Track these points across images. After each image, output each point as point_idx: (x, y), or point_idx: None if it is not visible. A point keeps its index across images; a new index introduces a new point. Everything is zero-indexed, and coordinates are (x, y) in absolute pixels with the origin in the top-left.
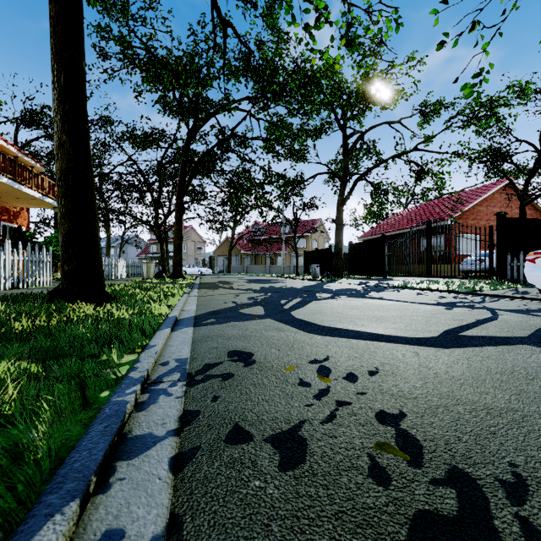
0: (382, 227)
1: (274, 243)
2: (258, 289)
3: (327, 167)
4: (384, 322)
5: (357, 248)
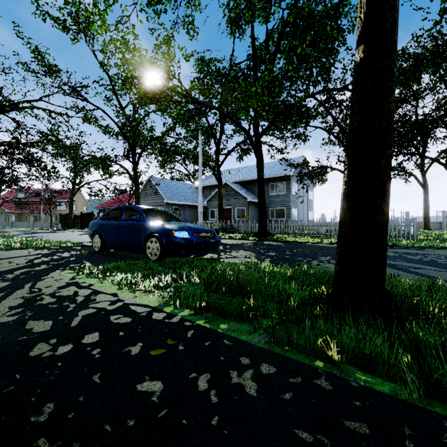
0: (106, 204)
1: (38, 204)
2: (24, 233)
3: (67, 177)
4: (46, 234)
5: (84, 215)
